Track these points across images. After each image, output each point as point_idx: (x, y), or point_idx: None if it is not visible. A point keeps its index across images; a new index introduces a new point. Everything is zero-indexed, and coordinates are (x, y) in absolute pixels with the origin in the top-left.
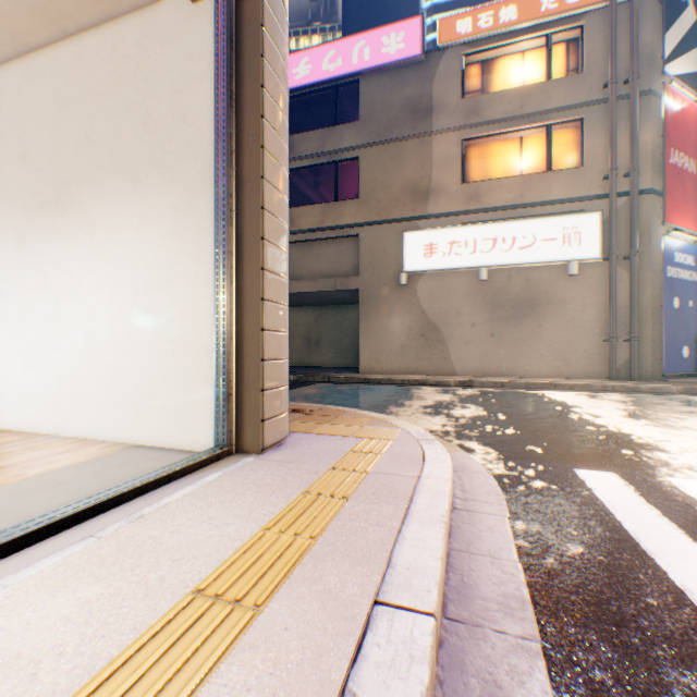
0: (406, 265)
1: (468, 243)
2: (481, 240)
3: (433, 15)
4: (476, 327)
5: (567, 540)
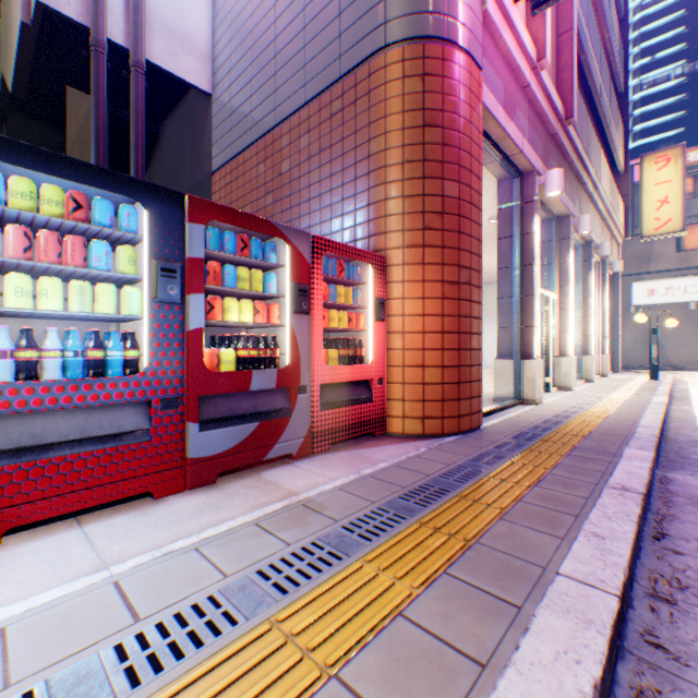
0: (633, 301)
1: (679, 288)
2: (689, 286)
3: (640, 44)
4: (685, 337)
5: (697, 382)
